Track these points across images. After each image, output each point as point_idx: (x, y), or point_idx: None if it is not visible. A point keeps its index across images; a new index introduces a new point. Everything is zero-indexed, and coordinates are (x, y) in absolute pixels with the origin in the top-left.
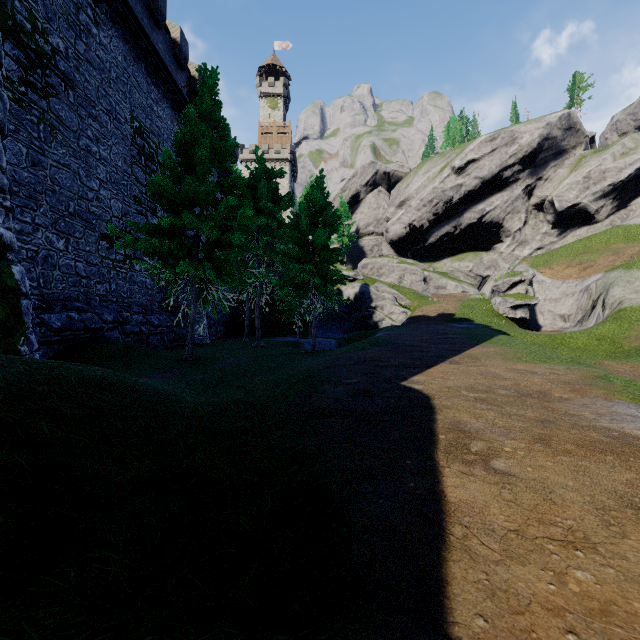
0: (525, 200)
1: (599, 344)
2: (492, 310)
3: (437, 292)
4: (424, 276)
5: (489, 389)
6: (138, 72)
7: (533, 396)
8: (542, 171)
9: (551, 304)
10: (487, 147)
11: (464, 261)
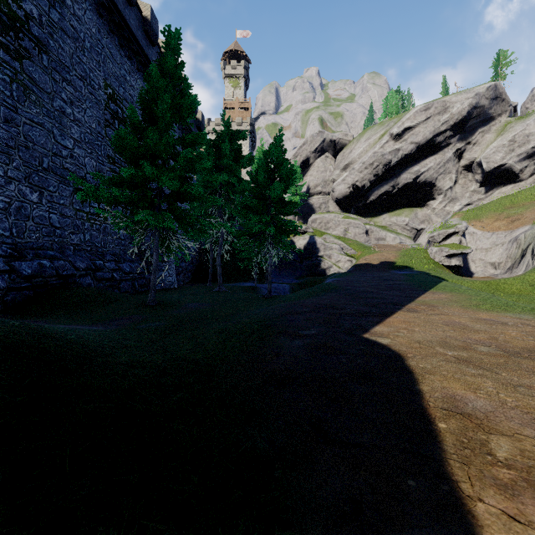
0: (455, 162)
1: (533, 289)
2: (429, 258)
3: (377, 243)
4: (366, 229)
5: (466, 345)
6: (112, 44)
7: (524, 355)
8: (471, 136)
9: (482, 253)
10: (422, 116)
11: (401, 216)
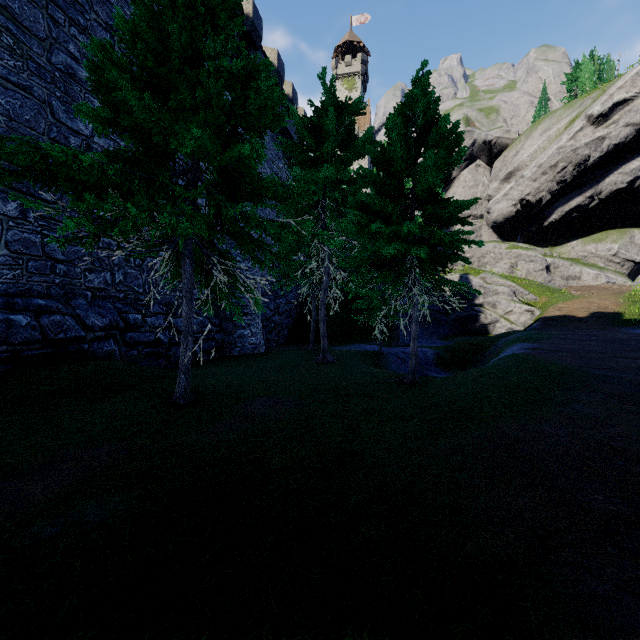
0: None
1: None
2: None
3: (566, 284)
4: (546, 263)
5: None
6: None
7: None
8: None
9: None
10: None
11: (604, 242)
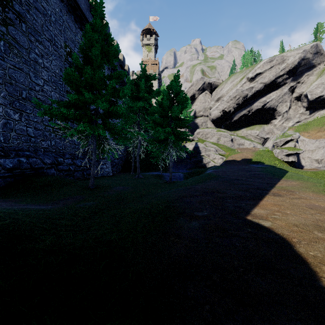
0: (290, 95)
1: None
2: (274, 157)
3: (239, 147)
4: (231, 138)
5: None
6: (69, 20)
7: None
8: (300, 78)
9: (309, 153)
10: (268, 65)
11: (254, 130)
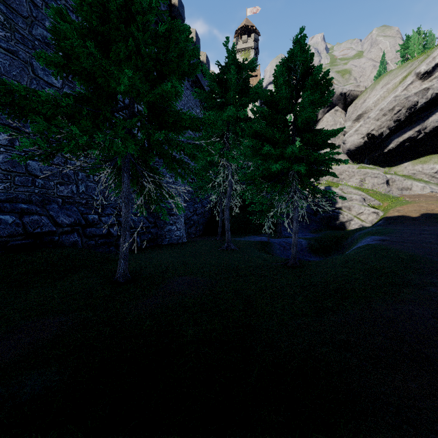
0: None
1: None
2: None
3: (401, 193)
4: (386, 179)
5: None
6: None
7: None
8: None
9: None
10: None
11: (428, 163)
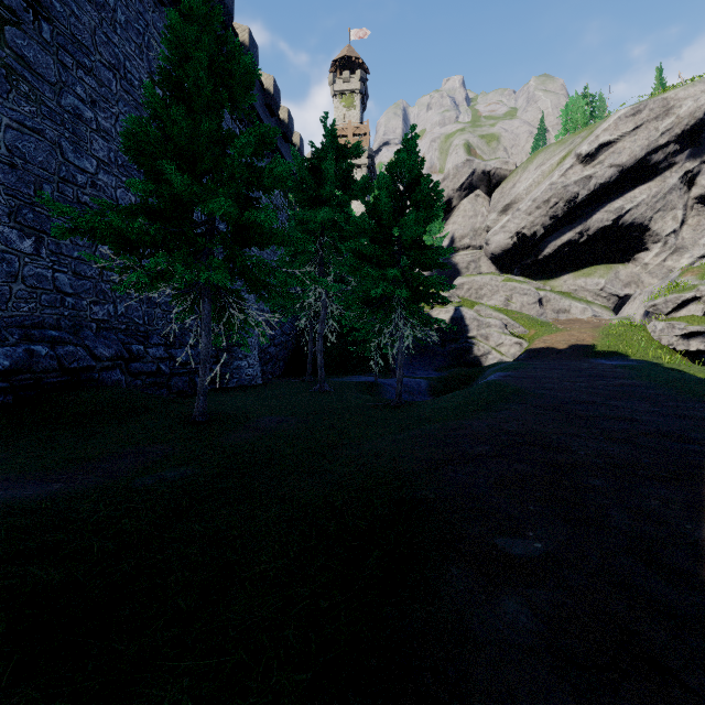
0: (683, 191)
1: None
2: (651, 340)
3: (557, 317)
4: (539, 297)
5: None
6: (161, 23)
7: None
8: None
9: None
10: (628, 124)
11: (592, 277)
